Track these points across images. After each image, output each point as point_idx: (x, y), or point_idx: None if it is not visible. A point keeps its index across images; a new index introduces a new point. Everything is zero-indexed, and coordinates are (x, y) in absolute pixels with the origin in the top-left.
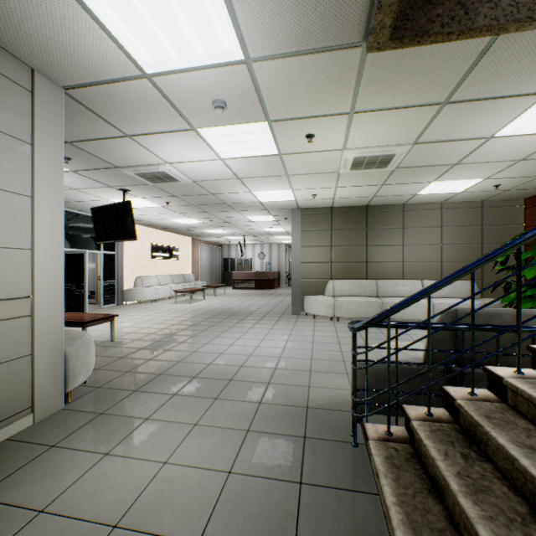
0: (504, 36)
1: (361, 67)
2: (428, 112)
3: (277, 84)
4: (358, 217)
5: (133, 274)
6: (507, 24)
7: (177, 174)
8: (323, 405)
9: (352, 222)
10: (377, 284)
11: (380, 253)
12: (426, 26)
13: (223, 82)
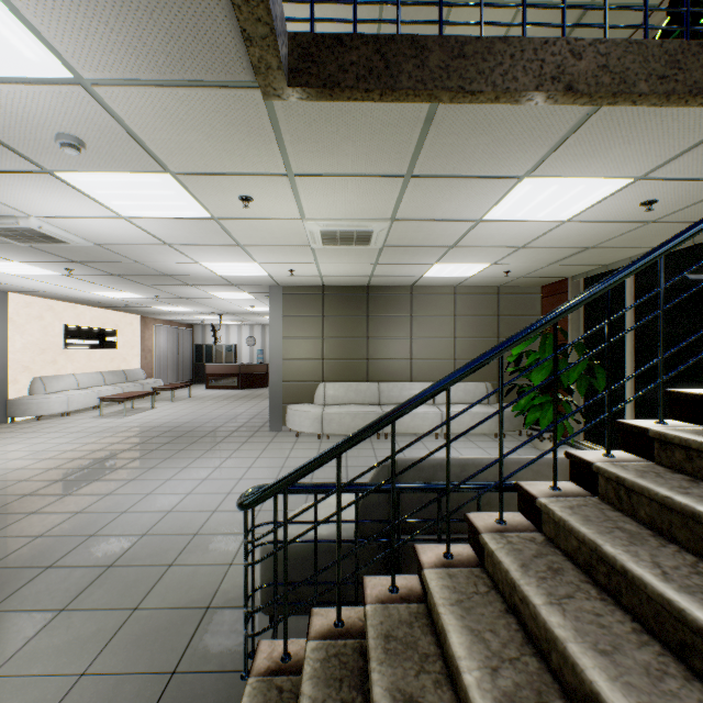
0: (446, 105)
1: (274, 116)
2: (393, 185)
3: (154, 122)
4: (358, 300)
5: (28, 374)
6: (437, 91)
7: (58, 233)
8: (235, 600)
9: (349, 306)
10: (379, 388)
11: (384, 347)
12: (338, 75)
13: (56, 108)
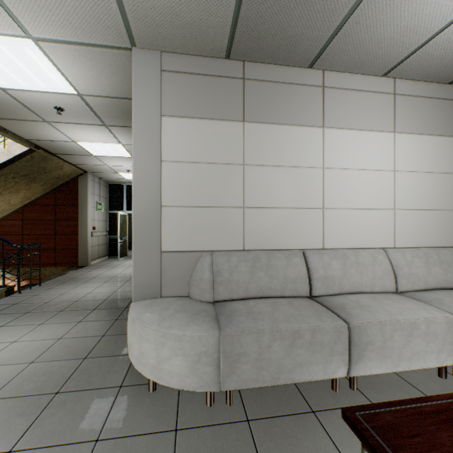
0: None
1: None
2: None
3: None
4: None
5: None
6: None
7: None
8: None
9: None
10: None
11: None
12: None
13: None
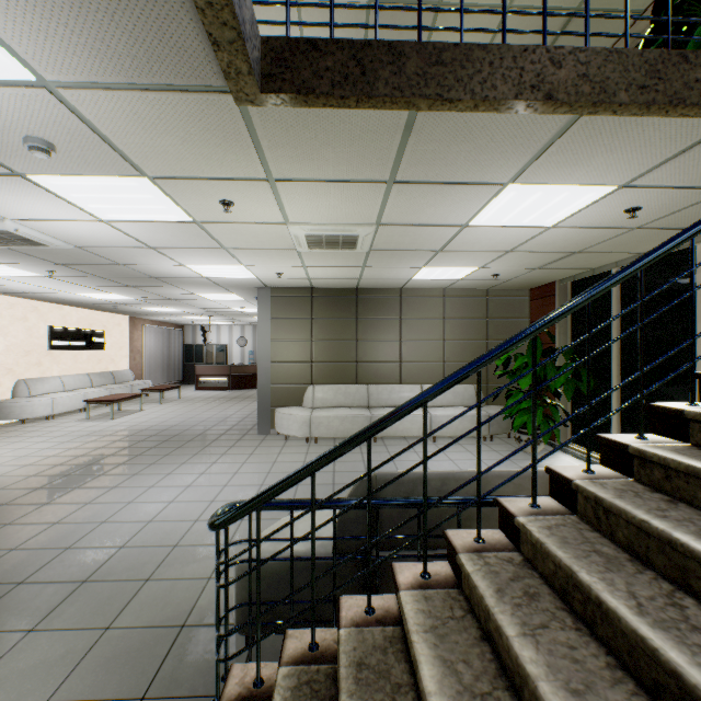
0: (425, 112)
1: (250, 121)
2: (376, 190)
3: (126, 126)
4: (347, 302)
5: (11, 376)
6: (415, 99)
7: (36, 236)
8: (211, 617)
9: (338, 309)
10: (369, 390)
11: (374, 350)
12: (312, 81)
13: (22, 110)
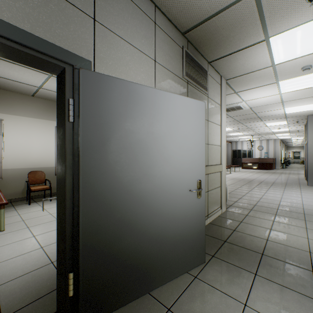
0: None
1: None
2: None
3: None
4: None
5: None
6: None
7: (244, 106)
8: None
9: None
10: None
11: None
12: None
13: None
